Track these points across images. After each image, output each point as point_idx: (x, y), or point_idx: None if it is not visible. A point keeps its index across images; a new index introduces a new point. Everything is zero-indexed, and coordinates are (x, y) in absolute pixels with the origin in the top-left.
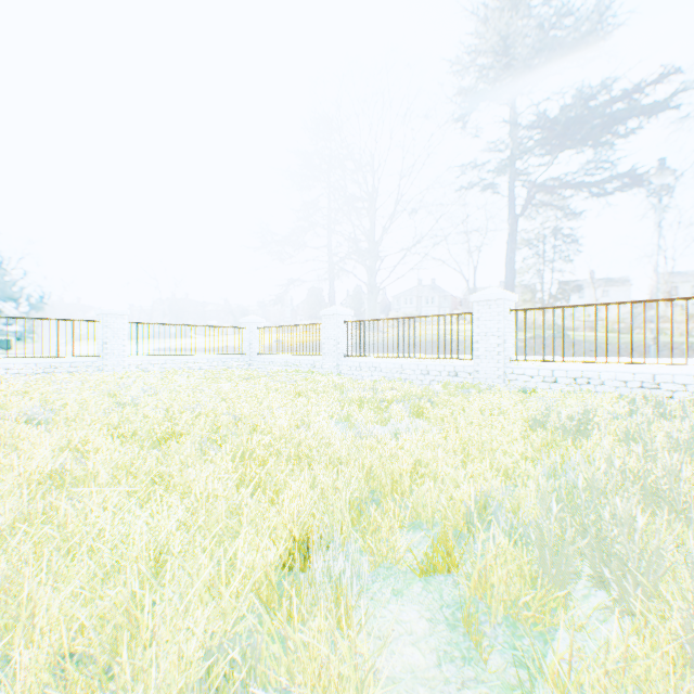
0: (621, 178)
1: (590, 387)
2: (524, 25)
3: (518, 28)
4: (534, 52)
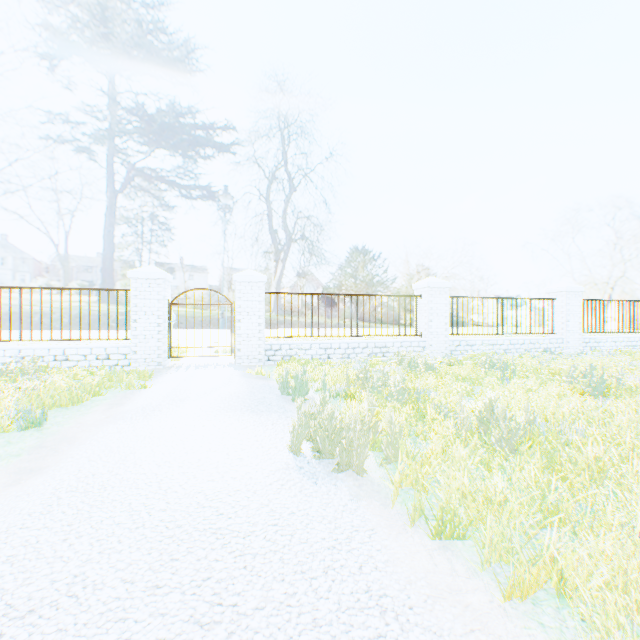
0: (178, 188)
1: None
2: (90, 3)
3: (84, 2)
4: (102, 37)
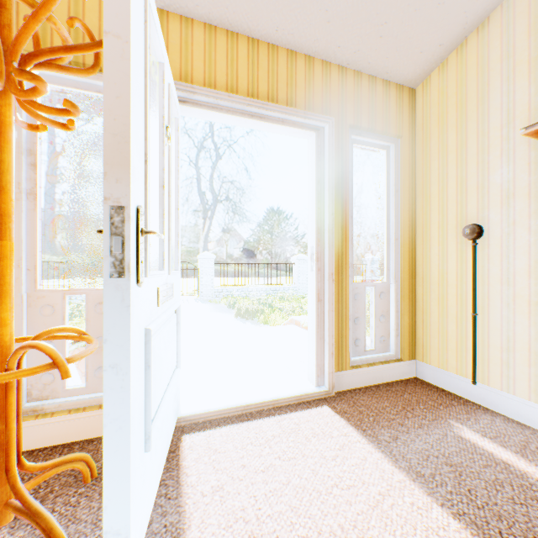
0: None
1: (72, 300)
2: None
3: None
4: None
